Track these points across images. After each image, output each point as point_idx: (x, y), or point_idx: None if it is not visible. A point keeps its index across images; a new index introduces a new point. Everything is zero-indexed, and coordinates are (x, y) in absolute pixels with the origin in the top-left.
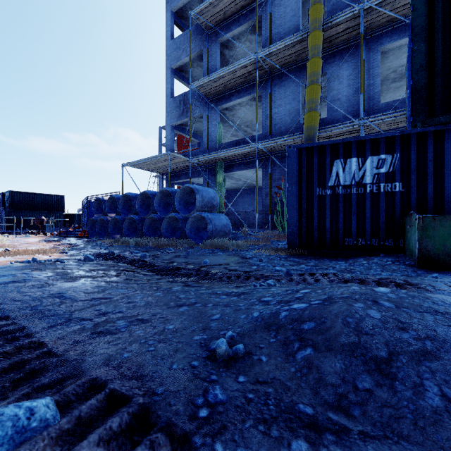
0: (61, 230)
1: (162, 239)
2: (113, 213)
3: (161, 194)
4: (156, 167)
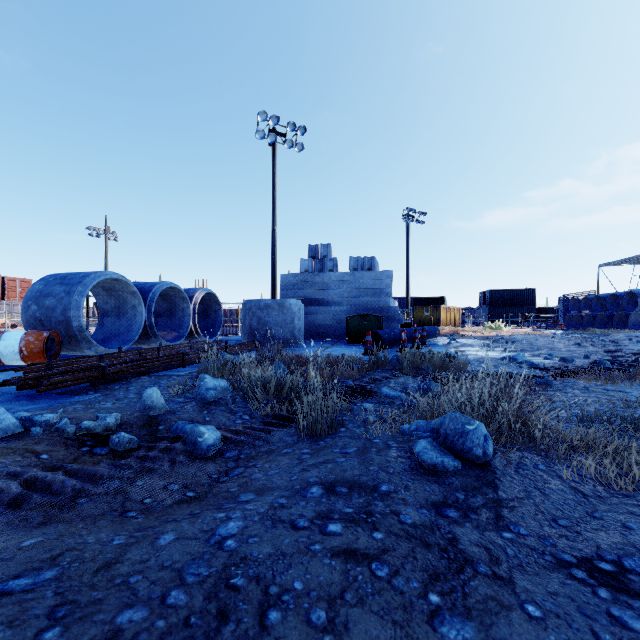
0: (539, 324)
1: (623, 330)
2: (586, 310)
3: (629, 295)
4: (638, 261)
